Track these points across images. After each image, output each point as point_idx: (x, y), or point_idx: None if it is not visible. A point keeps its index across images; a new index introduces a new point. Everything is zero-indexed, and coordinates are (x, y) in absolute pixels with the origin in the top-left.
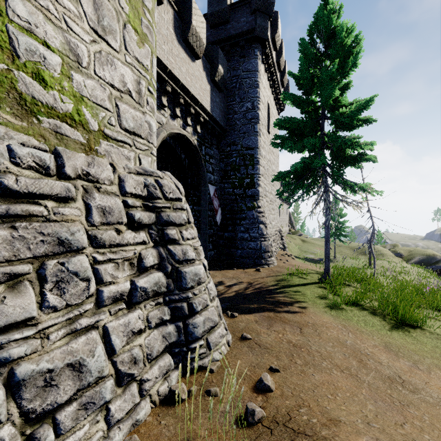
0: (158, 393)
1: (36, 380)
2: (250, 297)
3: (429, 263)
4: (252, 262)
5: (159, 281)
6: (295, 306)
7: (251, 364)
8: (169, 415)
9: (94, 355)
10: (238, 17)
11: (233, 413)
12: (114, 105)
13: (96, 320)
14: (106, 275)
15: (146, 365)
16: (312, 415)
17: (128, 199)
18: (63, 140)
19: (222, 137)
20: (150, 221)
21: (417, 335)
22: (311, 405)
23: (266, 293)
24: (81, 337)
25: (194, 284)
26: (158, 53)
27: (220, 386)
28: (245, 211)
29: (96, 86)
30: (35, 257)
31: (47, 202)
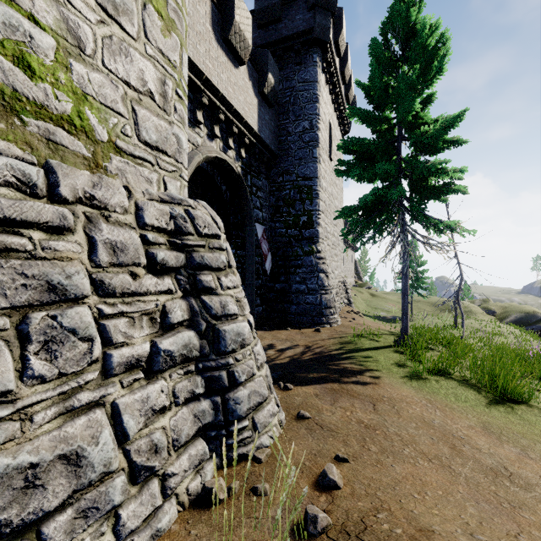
0: (188, 492)
1: (12, 480)
2: (308, 364)
3: (529, 322)
4: (310, 321)
5: (190, 342)
6: (366, 376)
7: (310, 451)
8: (202, 522)
9: (98, 443)
10: (292, 14)
11: (287, 520)
12: (129, 109)
13: (102, 394)
14: (116, 333)
15: (171, 454)
16: (395, 522)
17: (148, 233)
18: (58, 152)
19: (273, 164)
20: (178, 263)
21: (524, 413)
22: (393, 508)
23: (328, 359)
24: (80, 419)
25: (236, 346)
26: (191, 54)
27: (270, 482)
28: (301, 256)
29: (104, 82)
30: (14, 307)
31: (32, 232)
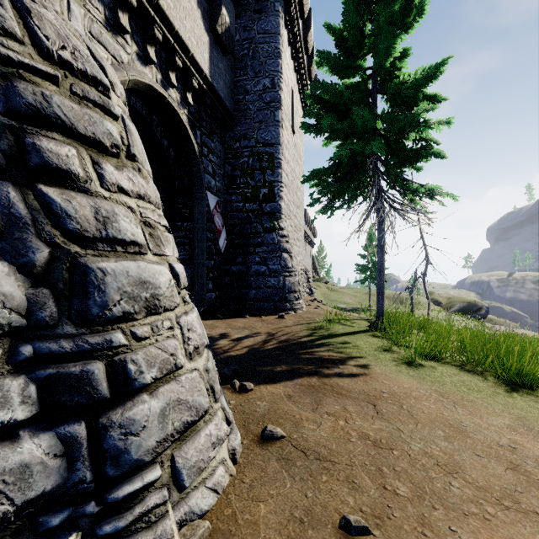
0: None
1: None
2: (273, 354)
3: (470, 311)
4: (272, 307)
5: None
6: (351, 365)
7: (291, 513)
8: None
9: None
10: None
11: None
12: None
13: None
14: None
15: None
16: None
17: None
18: None
19: (228, 126)
20: None
21: None
22: None
23: (298, 348)
24: None
25: (135, 308)
26: None
27: None
28: (262, 233)
29: None
30: None
31: None
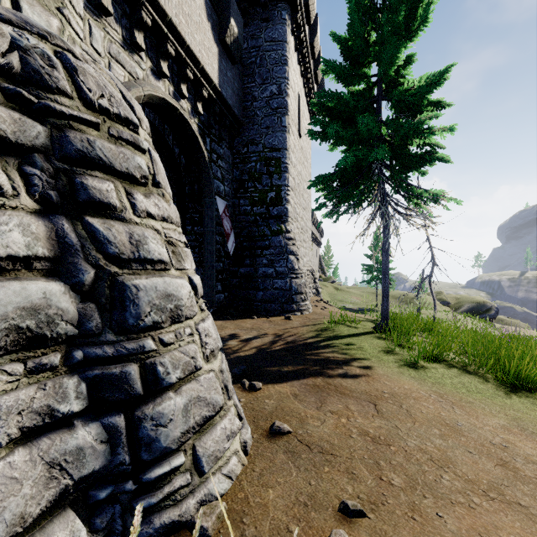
0: None
1: None
2: (280, 355)
3: (480, 312)
4: (279, 308)
5: (47, 304)
6: (354, 367)
7: (296, 498)
8: None
9: None
10: None
11: None
12: None
13: None
14: None
15: None
16: None
17: None
18: None
19: (237, 132)
20: (23, 137)
21: None
22: None
23: (304, 349)
24: None
25: (162, 318)
26: None
27: None
28: (269, 236)
29: None
30: None
31: None
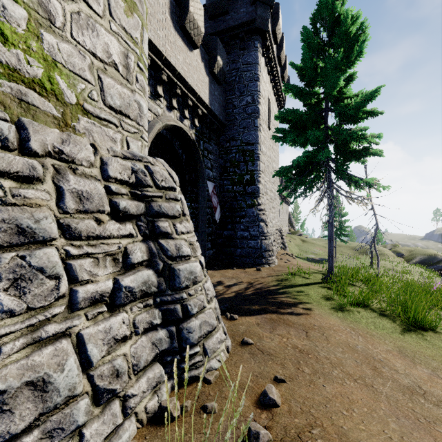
0: (146, 410)
1: None
2: (251, 298)
3: (431, 263)
4: (252, 262)
5: (148, 280)
6: (299, 308)
7: (253, 373)
8: (158, 438)
9: (64, 370)
10: (237, 8)
11: (233, 435)
12: (96, 77)
13: (68, 326)
14: (82, 272)
15: (131, 378)
16: (327, 438)
17: (112, 185)
18: (30, 111)
19: (221, 132)
20: (138, 211)
21: (432, 339)
22: (325, 424)
23: (267, 294)
24: (47, 348)
25: (189, 283)
26: (152, 38)
27: (218, 401)
28: (245, 208)
29: (73, 52)
30: None
31: (3, 180)
